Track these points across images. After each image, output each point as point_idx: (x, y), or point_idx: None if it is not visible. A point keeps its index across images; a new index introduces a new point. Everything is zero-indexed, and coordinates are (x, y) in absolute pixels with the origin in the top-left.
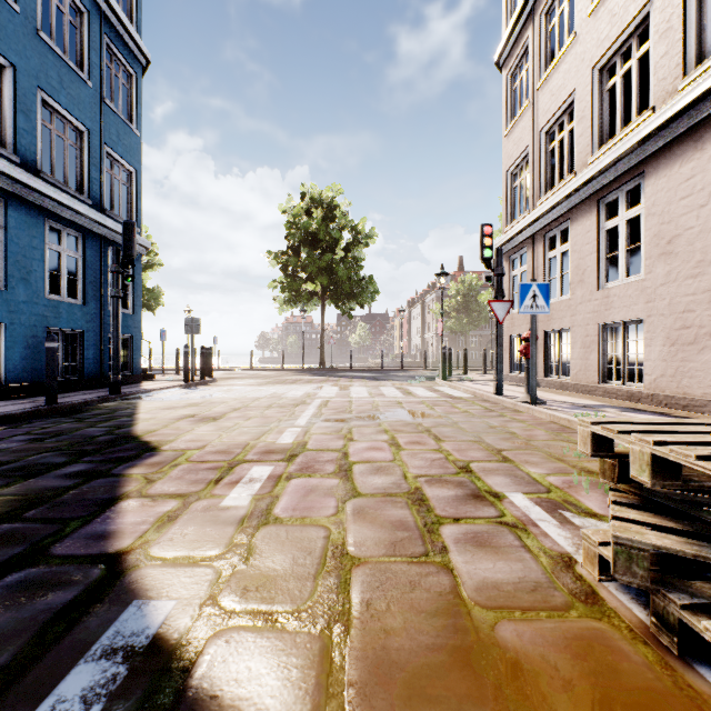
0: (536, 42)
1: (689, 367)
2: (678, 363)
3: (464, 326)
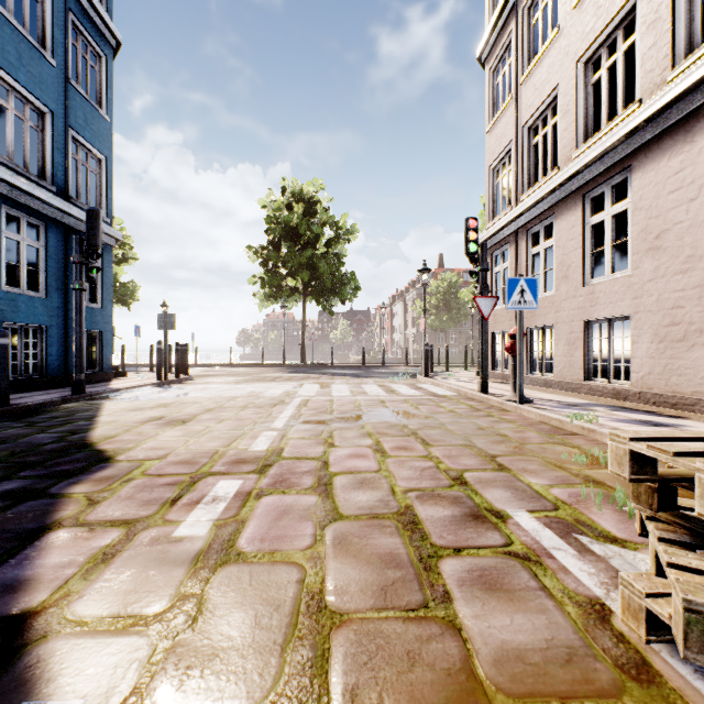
0: (519, 37)
1: (678, 364)
2: (666, 361)
3: (445, 323)
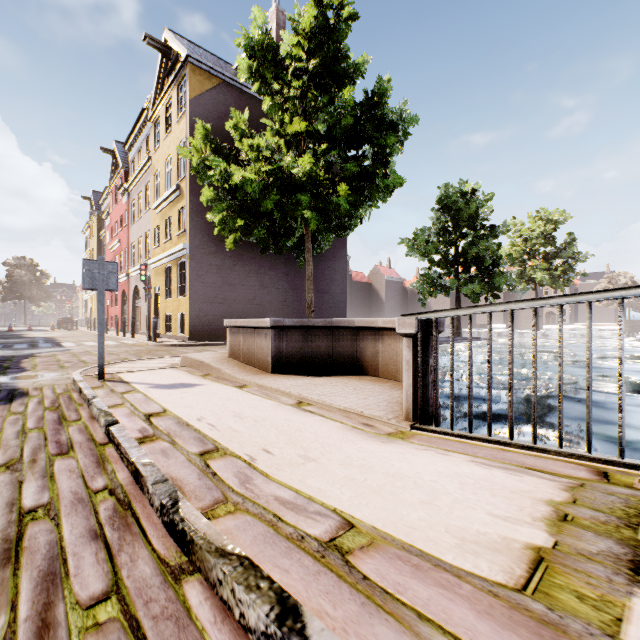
0: None
1: None
2: None
3: None
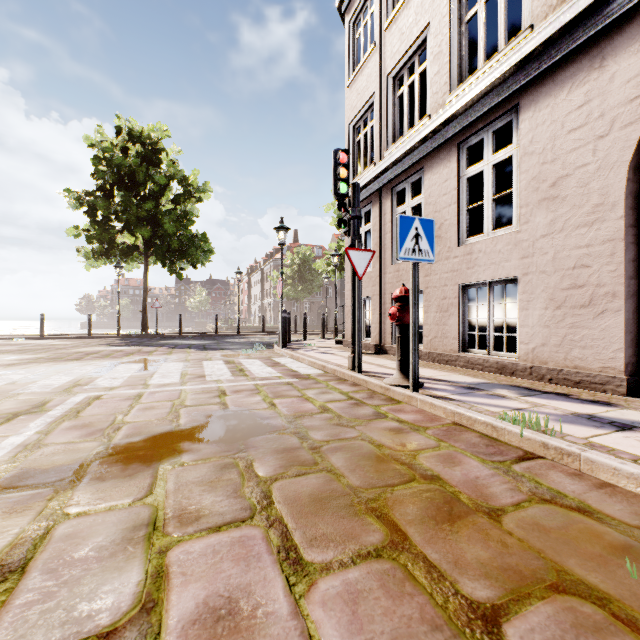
0: None
1: (582, 334)
2: (566, 330)
3: (300, 293)
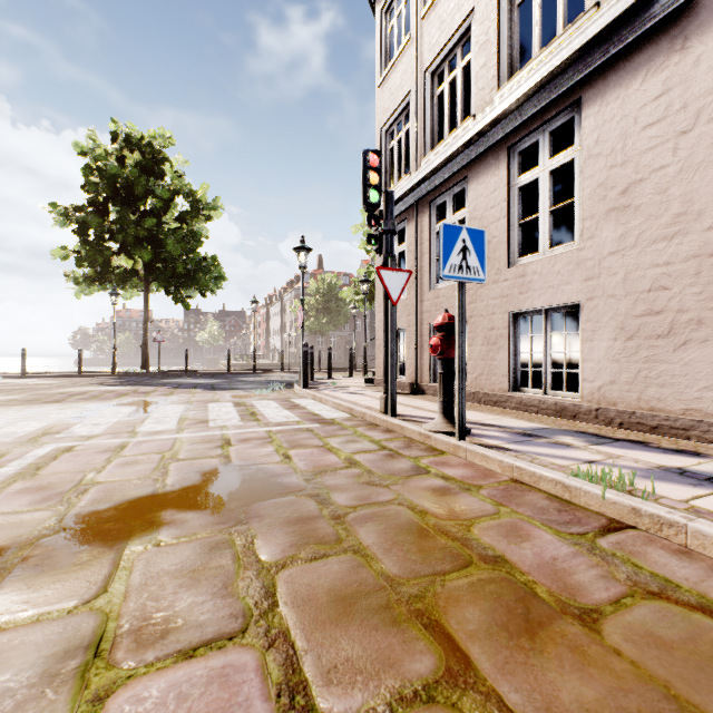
0: None
1: (660, 370)
2: (640, 365)
3: (324, 325)
